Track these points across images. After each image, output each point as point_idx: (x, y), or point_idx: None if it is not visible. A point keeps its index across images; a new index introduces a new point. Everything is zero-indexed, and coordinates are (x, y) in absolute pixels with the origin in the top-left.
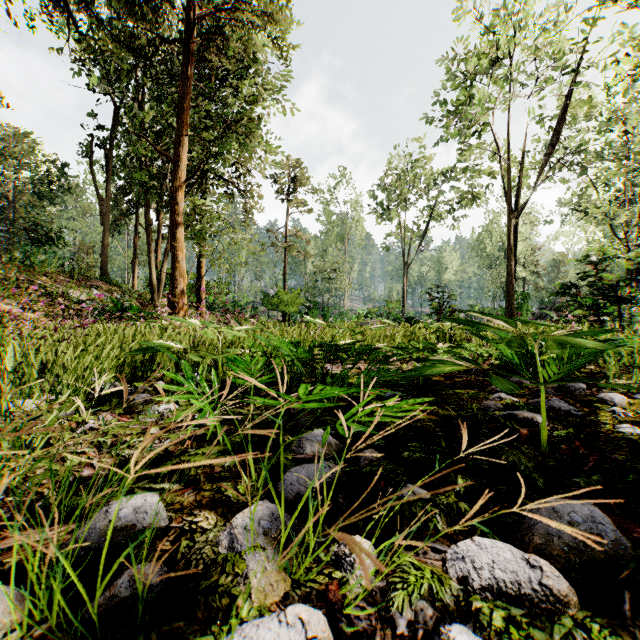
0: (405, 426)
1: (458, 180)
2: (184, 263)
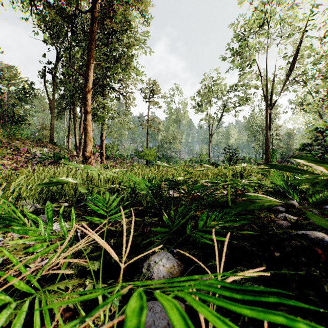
0: (228, 244)
1: (238, 90)
2: (91, 133)
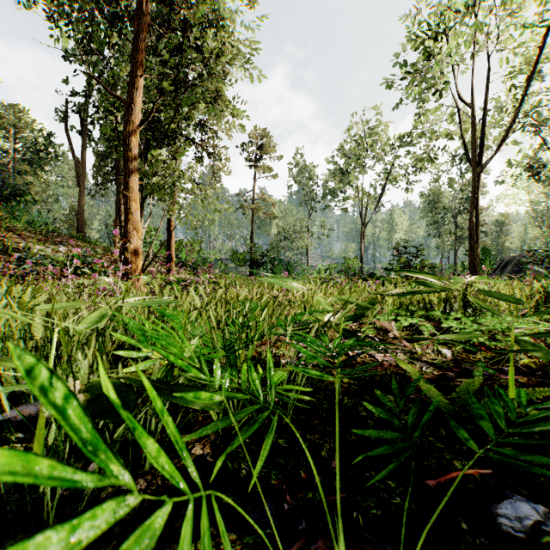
0: None
1: (413, 145)
2: (138, 214)
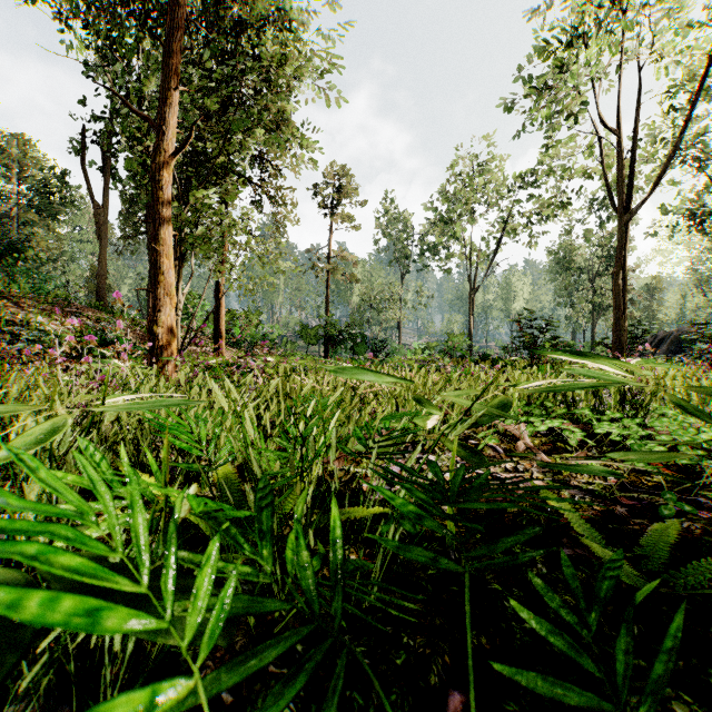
0: None
1: (537, 186)
2: (171, 275)
